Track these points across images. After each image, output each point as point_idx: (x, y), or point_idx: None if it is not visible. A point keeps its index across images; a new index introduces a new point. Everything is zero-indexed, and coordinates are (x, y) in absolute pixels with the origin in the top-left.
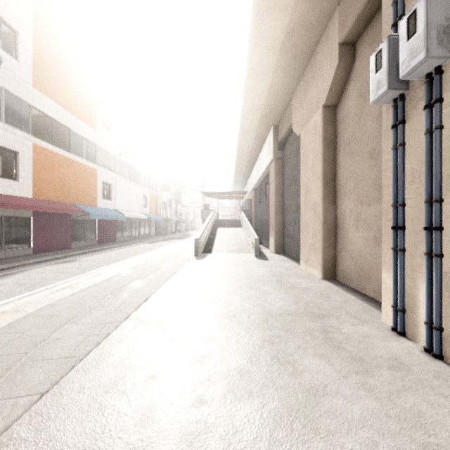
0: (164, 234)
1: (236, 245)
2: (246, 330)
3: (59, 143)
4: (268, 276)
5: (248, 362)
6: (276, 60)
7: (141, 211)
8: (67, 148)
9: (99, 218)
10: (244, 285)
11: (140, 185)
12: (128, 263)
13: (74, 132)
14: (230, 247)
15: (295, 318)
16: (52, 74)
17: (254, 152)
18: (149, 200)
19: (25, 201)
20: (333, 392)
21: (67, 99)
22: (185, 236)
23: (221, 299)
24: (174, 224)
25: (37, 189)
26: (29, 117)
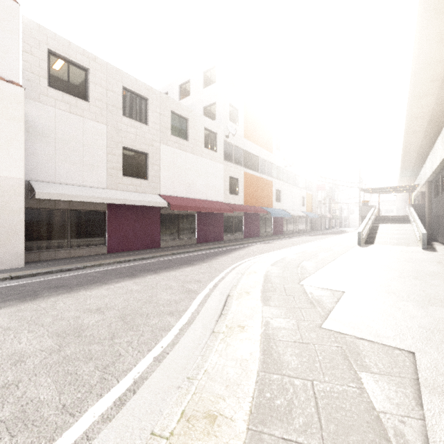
0: (318, 230)
1: (401, 240)
2: (400, 272)
3: (254, 168)
4: (429, 259)
5: (399, 277)
6: (440, 84)
7: (300, 209)
8: (257, 170)
9: (276, 216)
10: (403, 261)
11: (299, 188)
12: (307, 245)
13: (261, 158)
14: (393, 241)
15: (439, 274)
16: (251, 126)
17: (426, 146)
18: (306, 200)
19: (242, 207)
20: (441, 287)
21: (257, 138)
22: (341, 232)
23: (384, 264)
24: (327, 221)
25: (245, 199)
26: (242, 157)
